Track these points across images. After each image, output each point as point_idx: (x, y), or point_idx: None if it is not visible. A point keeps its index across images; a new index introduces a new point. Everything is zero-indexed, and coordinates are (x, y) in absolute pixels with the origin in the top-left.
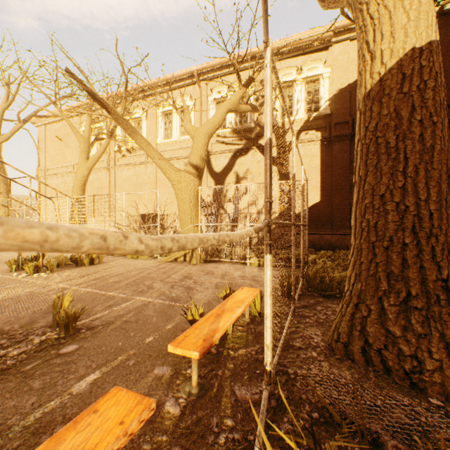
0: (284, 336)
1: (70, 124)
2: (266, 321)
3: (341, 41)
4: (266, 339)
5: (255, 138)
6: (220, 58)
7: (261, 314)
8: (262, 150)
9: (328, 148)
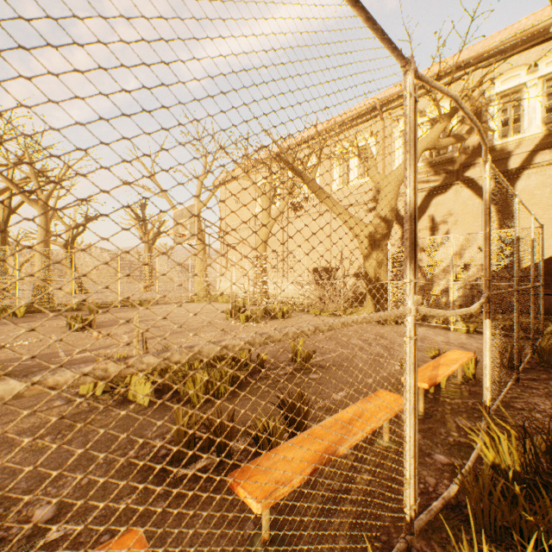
0: (502, 394)
1: (255, 186)
2: (485, 370)
3: None
4: (485, 383)
5: (459, 171)
6: None
7: (475, 379)
8: (470, 184)
9: None
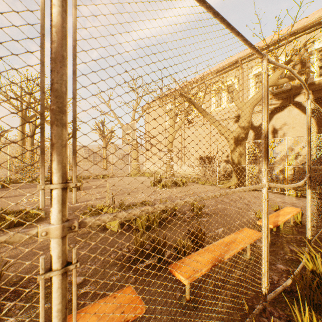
0: (319, 233)
1: (166, 110)
2: (307, 218)
3: None
4: (307, 226)
5: (291, 97)
6: (258, 42)
7: (301, 224)
8: (298, 105)
9: None
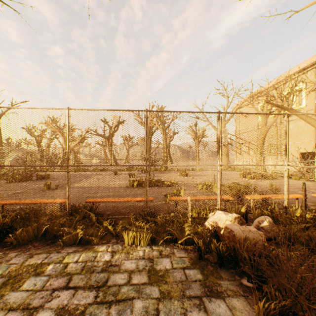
0: None
1: (256, 110)
2: None
3: None
4: None
5: None
6: None
7: None
8: None
9: None
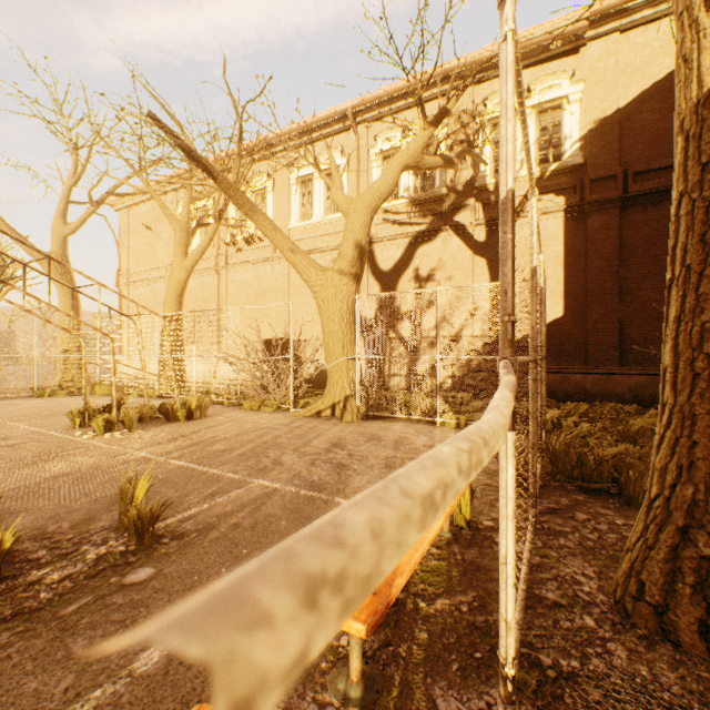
0: (526, 581)
1: (161, 203)
2: (505, 571)
3: (602, 35)
4: (505, 609)
5: (448, 213)
6: (389, 85)
7: (472, 524)
8: (460, 231)
9: (579, 224)
